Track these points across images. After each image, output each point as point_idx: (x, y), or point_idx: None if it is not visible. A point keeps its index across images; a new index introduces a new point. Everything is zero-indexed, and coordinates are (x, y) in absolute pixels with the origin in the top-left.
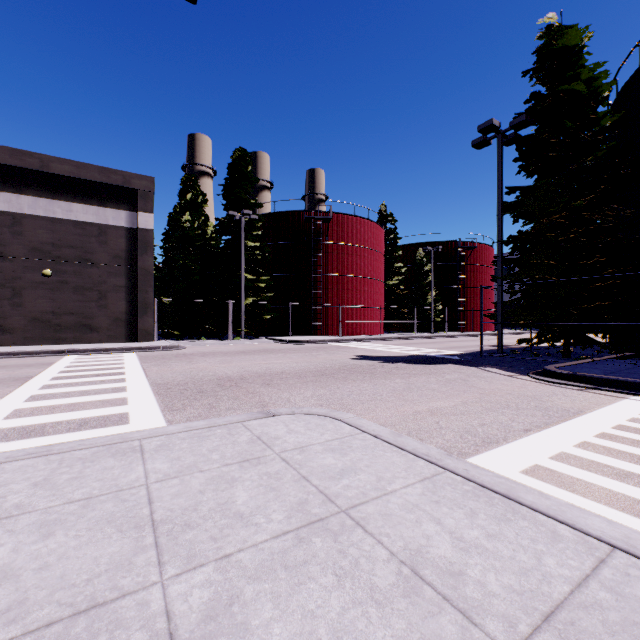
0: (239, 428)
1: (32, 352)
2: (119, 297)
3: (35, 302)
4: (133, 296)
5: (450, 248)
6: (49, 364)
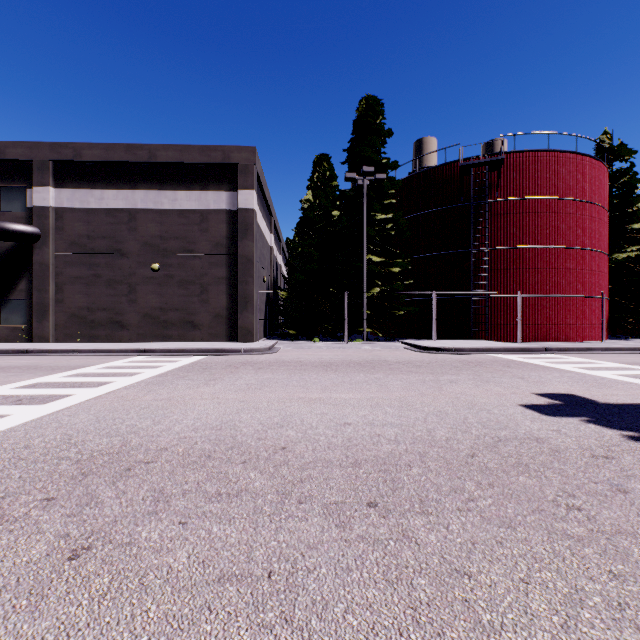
0: None
1: (114, 350)
2: (220, 290)
3: (146, 298)
4: (234, 289)
5: None
6: (76, 368)
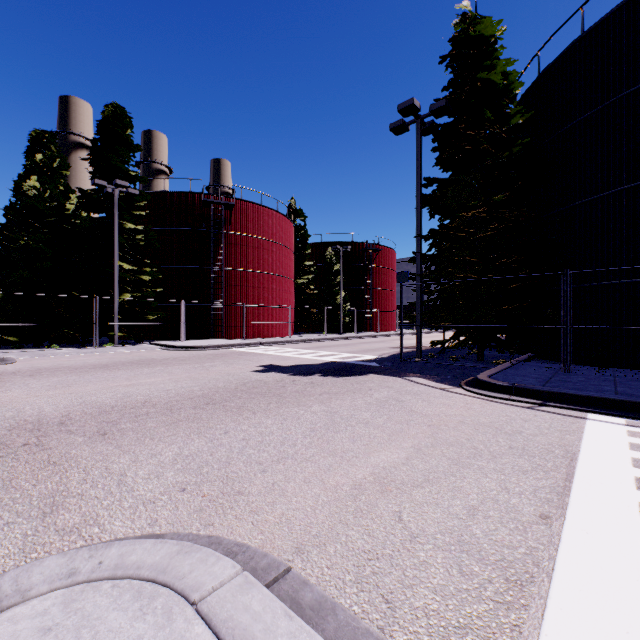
0: None
1: None
2: None
3: None
4: None
5: (358, 249)
6: None
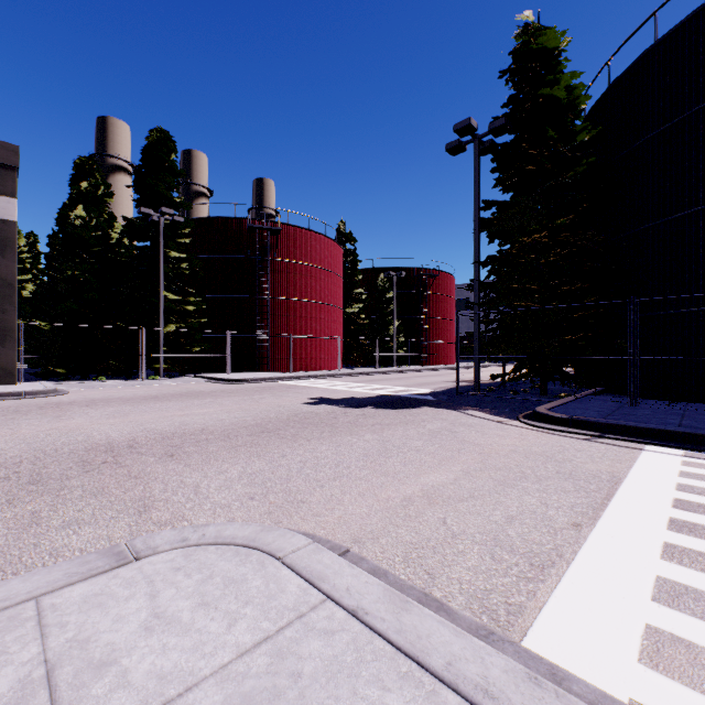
0: (17, 628)
1: None
2: None
3: None
4: None
5: (413, 275)
6: None
